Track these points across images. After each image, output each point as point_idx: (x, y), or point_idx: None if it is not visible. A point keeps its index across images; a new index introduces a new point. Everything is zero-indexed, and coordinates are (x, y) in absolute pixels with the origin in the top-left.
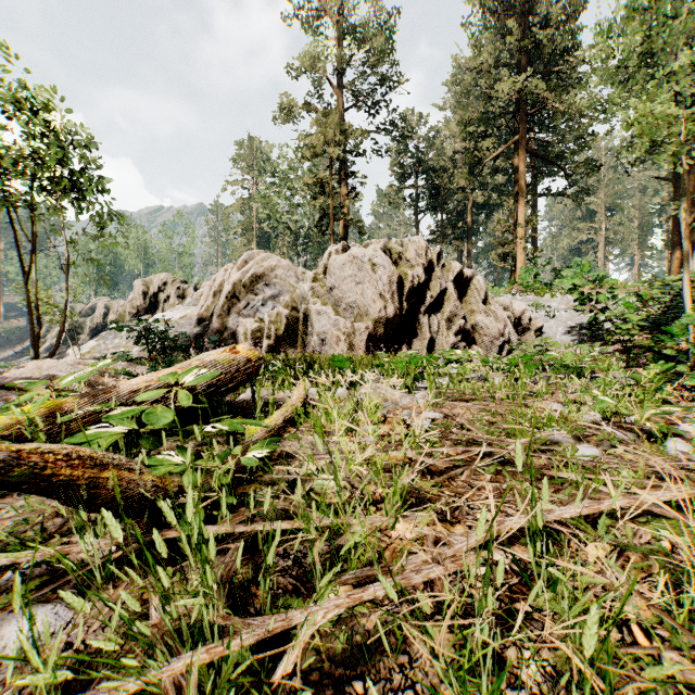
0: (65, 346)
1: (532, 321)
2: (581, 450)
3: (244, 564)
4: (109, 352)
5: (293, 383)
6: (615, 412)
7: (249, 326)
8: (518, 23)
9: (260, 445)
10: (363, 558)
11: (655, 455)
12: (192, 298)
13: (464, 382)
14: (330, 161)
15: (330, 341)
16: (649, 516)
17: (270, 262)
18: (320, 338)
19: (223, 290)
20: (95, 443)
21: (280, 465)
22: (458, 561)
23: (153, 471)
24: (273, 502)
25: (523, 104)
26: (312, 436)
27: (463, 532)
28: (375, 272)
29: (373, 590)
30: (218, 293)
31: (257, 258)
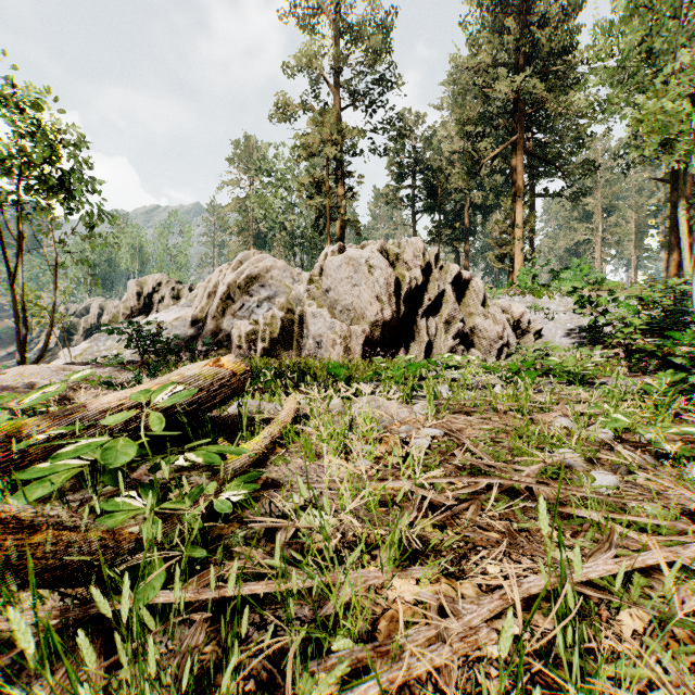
0: (59, 347)
1: (531, 324)
2: (597, 477)
3: (212, 637)
4: (101, 354)
5: (286, 392)
6: (625, 426)
7: (243, 328)
8: (516, 22)
9: (236, 483)
10: (354, 631)
11: (680, 485)
12: (187, 298)
13: (464, 392)
14: (327, 160)
15: (326, 344)
16: (687, 569)
17: (266, 263)
18: (316, 341)
19: (217, 291)
20: (49, 478)
21: (262, 502)
22: (468, 638)
23: (108, 520)
24: (239, 579)
25: (521, 104)
26: (301, 458)
27: (473, 598)
28: (371, 273)
29: (364, 686)
30: (213, 294)
31: (253, 259)
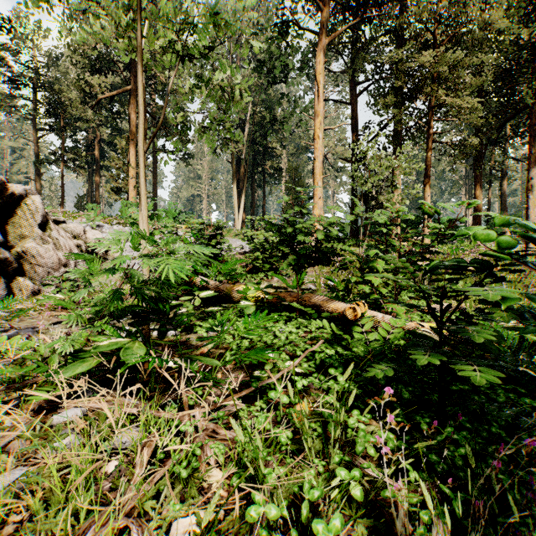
0: None
1: (110, 251)
2: None
3: None
4: None
5: None
6: None
7: None
8: None
9: None
10: None
11: None
12: None
13: None
14: None
15: None
16: None
17: None
18: None
19: None
20: None
21: None
22: None
23: None
24: None
25: (134, 62)
26: None
27: None
28: None
29: None
30: None
31: None
